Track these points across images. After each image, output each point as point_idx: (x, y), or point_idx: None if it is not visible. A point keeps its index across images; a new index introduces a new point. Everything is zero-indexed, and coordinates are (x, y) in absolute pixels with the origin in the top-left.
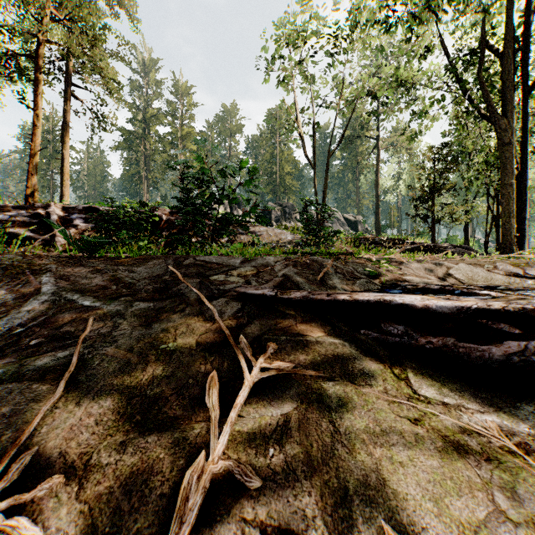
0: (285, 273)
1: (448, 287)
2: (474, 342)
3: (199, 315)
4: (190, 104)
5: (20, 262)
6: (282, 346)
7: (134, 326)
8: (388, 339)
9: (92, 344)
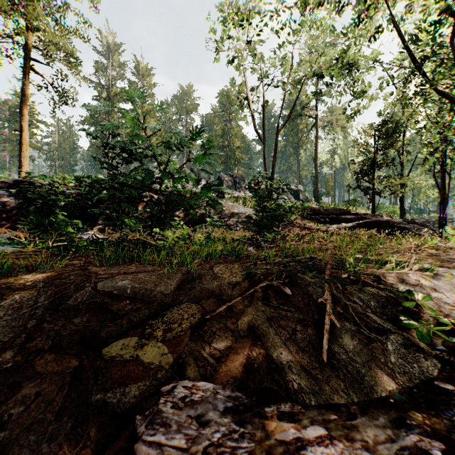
0: (252, 323)
1: None
2: None
3: None
4: (150, 84)
5: None
6: None
7: None
8: None
9: None
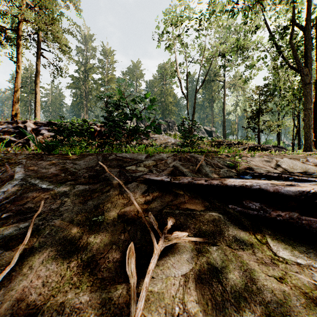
0: (174, 165)
1: (284, 175)
2: (312, 216)
3: (119, 194)
4: (112, 61)
5: (2, 158)
6: (177, 218)
7: (75, 203)
8: (249, 212)
9: (45, 217)
